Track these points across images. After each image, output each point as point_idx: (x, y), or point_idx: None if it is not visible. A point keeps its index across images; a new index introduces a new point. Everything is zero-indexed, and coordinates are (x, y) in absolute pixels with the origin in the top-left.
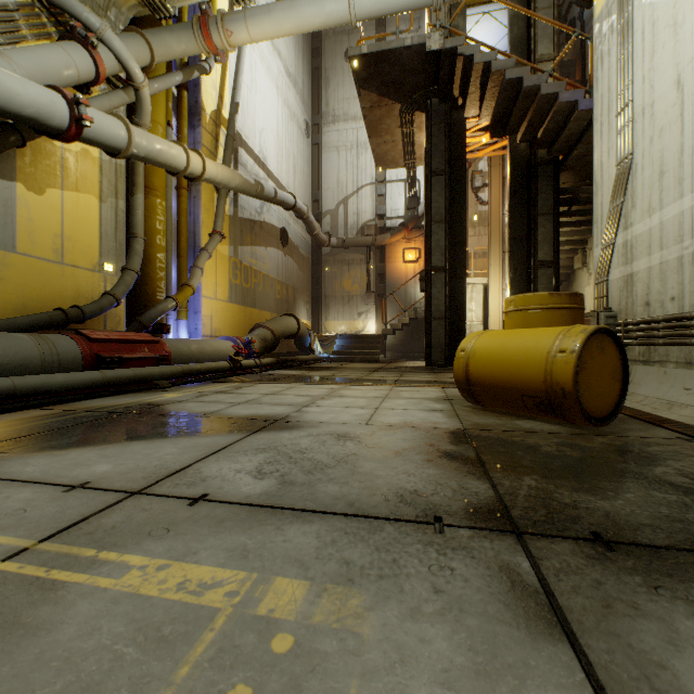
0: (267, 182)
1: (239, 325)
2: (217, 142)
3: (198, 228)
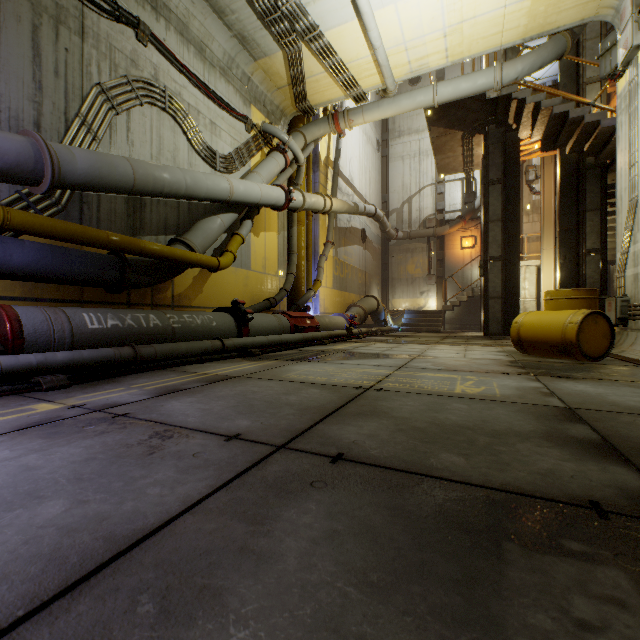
0: (353, 197)
1: (337, 305)
2: (326, 178)
3: (317, 240)
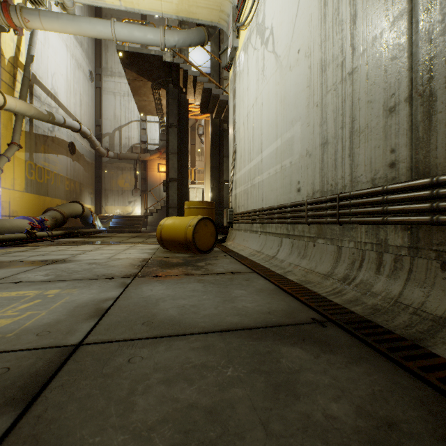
0: (58, 110)
1: (34, 208)
2: (15, 79)
3: None
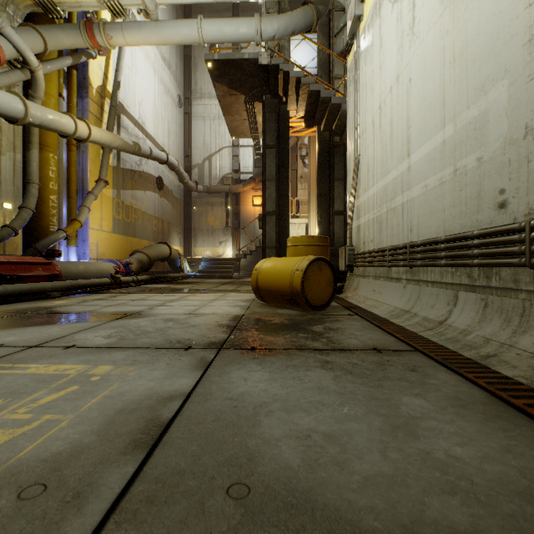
0: (145, 141)
1: (121, 251)
2: (102, 110)
3: (86, 175)
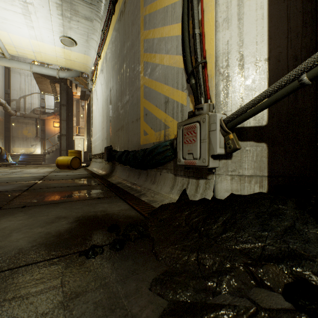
0: None
1: None
2: None
3: None
